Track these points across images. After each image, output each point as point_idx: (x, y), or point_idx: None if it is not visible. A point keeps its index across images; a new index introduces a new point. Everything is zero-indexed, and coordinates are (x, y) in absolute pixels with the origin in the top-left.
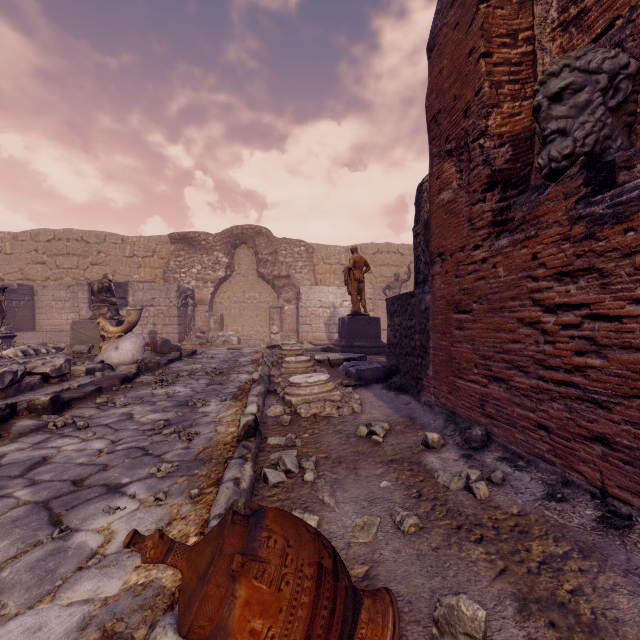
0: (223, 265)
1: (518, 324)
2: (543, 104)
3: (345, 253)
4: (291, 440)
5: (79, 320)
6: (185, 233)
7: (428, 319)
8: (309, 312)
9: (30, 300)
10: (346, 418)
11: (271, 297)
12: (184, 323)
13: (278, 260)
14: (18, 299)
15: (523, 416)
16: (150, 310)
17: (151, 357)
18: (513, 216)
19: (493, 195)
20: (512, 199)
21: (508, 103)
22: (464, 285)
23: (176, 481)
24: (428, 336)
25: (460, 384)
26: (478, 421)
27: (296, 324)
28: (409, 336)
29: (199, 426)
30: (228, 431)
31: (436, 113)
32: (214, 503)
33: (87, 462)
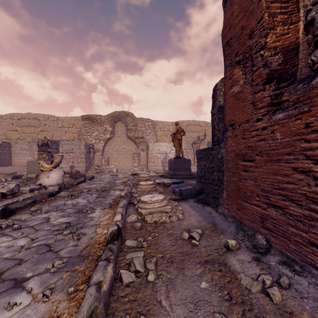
0: (109, 131)
1: (292, 171)
2: (316, 17)
3: (172, 125)
4: (140, 242)
5: (31, 161)
6: (89, 115)
7: (223, 163)
8: (153, 156)
9: (8, 150)
10: (174, 224)
11: (134, 148)
12: (88, 161)
13: (137, 129)
14: (2, 149)
15: (296, 234)
16: (70, 155)
17: (69, 180)
18: (285, 99)
19: (270, 86)
20: (283, 88)
21: (280, 27)
22: (249, 144)
23: (62, 276)
24: (223, 174)
25: (246, 205)
26: (259, 231)
27: (146, 162)
28: (210, 172)
29: (86, 228)
30: (103, 232)
31: (229, 39)
32: (79, 310)
33: (10, 257)
